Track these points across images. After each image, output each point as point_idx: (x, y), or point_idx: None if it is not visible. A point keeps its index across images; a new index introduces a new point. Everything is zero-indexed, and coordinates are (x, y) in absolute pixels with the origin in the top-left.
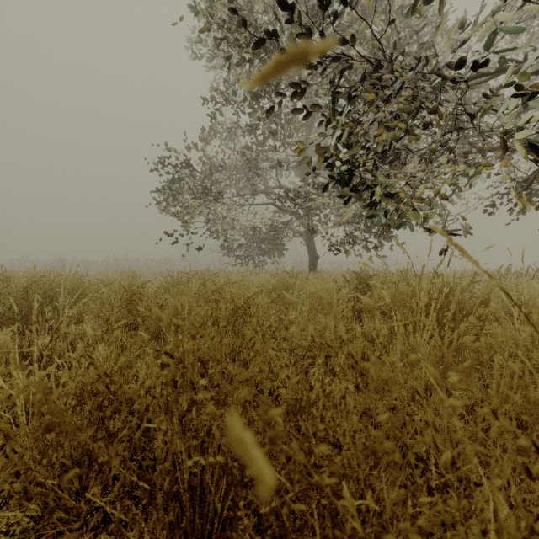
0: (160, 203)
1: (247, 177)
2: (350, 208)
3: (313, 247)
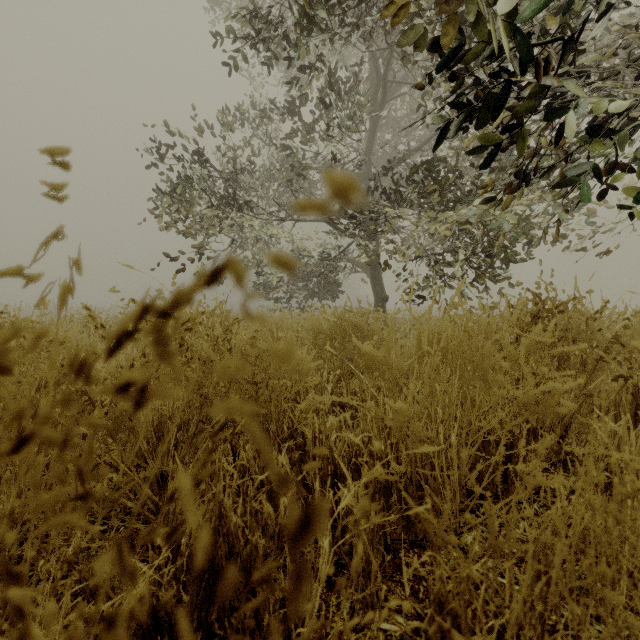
0: (159, 215)
1: (287, 181)
2: (446, 214)
3: (380, 283)
